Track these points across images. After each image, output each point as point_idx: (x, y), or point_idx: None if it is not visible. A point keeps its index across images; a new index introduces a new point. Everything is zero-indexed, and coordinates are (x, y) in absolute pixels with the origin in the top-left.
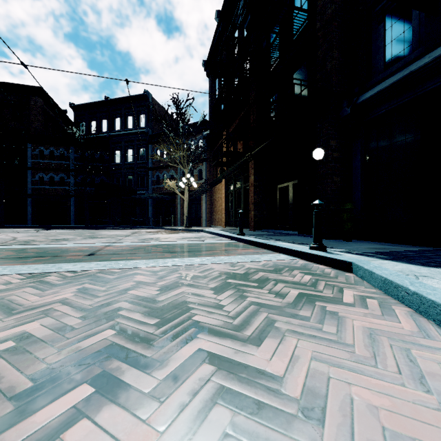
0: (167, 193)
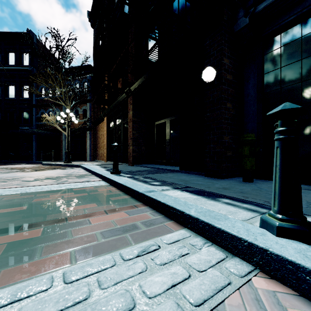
0: (51, 129)
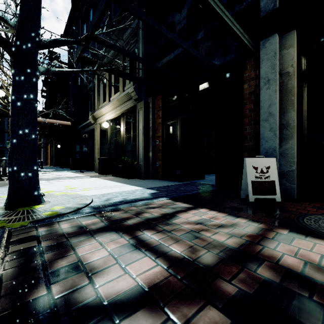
0: None
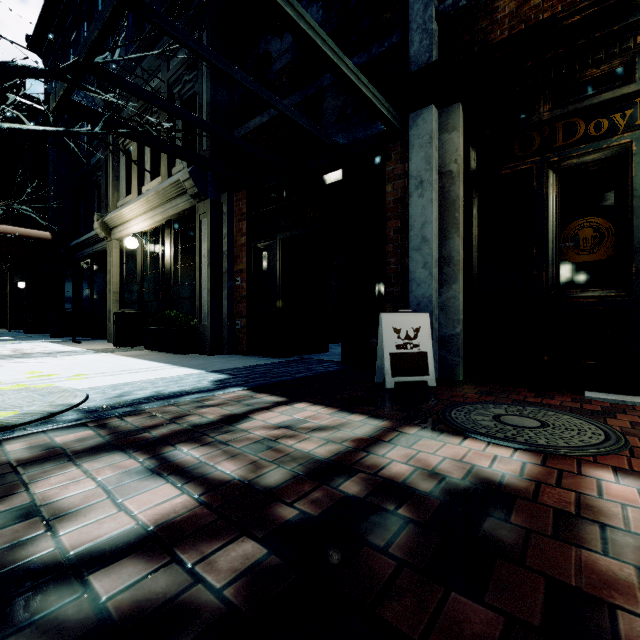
0: None
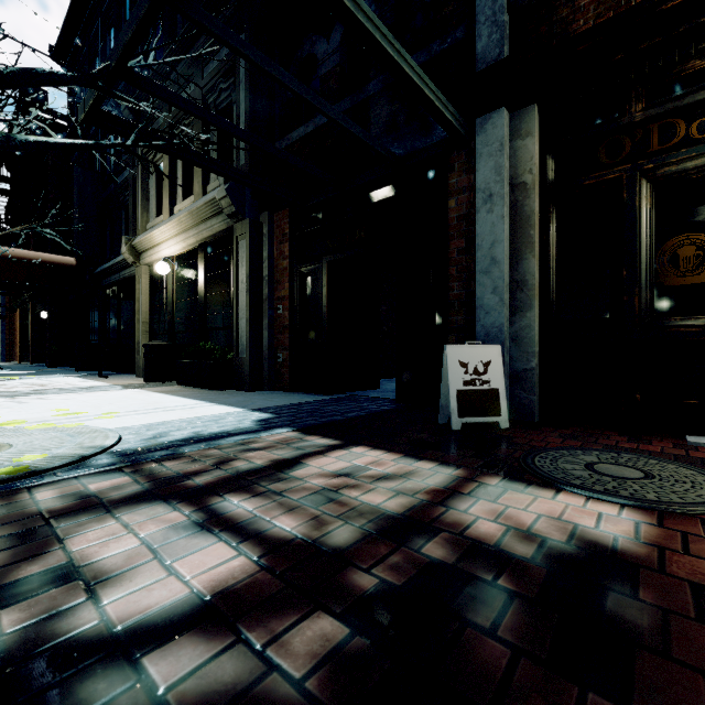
0: None
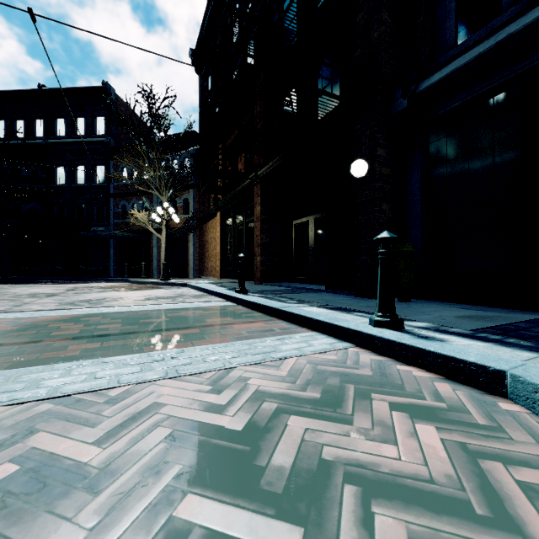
0: (137, 230)
